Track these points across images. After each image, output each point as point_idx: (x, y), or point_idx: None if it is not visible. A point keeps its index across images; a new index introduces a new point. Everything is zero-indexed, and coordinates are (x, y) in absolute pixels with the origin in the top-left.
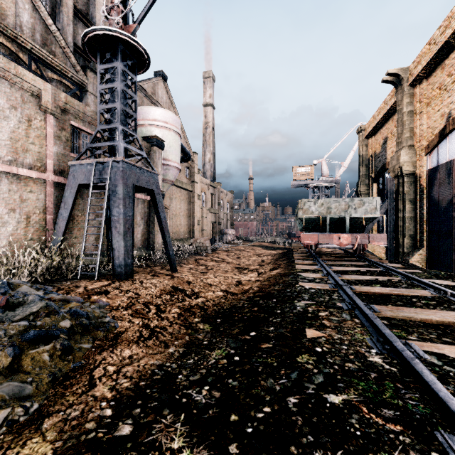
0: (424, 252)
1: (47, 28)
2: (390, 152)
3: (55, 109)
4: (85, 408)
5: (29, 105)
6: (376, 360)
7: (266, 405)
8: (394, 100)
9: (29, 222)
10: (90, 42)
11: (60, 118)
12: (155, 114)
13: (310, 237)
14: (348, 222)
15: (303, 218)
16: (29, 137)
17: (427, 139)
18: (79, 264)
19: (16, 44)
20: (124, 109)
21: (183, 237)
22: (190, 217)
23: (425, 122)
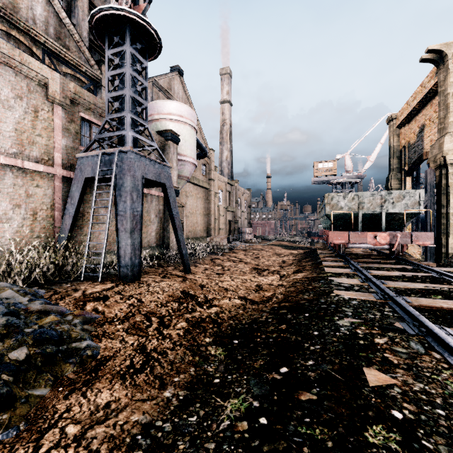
0: None
1: (60, 21)
2: (428, 141)
3: (63, 99)
4: None
5: (36, 95)
6: None
7: None
8: (435, 81)
9: (36, 219)
10: (98, 25)
11: (69, 109)
12: (170, 108)
13: (339, 235)
14: (384, 219)
15: (330, 214)
16: (36, 129)
17: None
18: (83, 264)
19: (29, 38)
20: (134, 96)
21: (200, 235)
22: (206, 215)
23: None
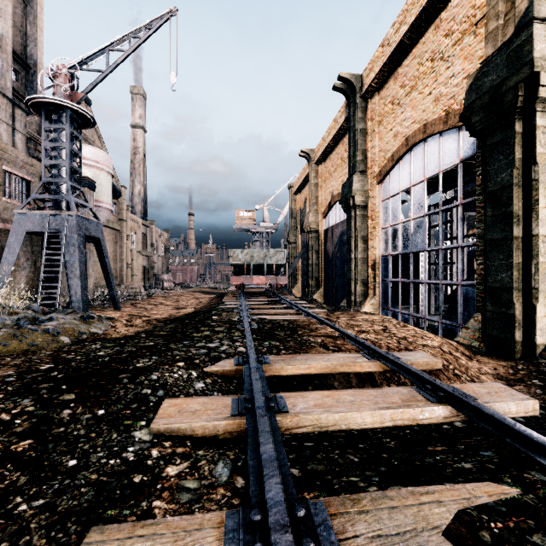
0: (322, 290)
1: None
2: (308, 211)
3: None
4: (123, 334)
5: None
6: (235, 319)
7: (190, 327)
8: (308, 171)
9: None
10: (36, 102)
11: None
12: (84, 152)
13: (237, 279)
14: (265, 268)
15: (233, 264)
16: None
17: (324, 207)
18: (38, 301)
19: None
20: (72, 166)
21: None
22: (117, 260)
23: (323, 194)
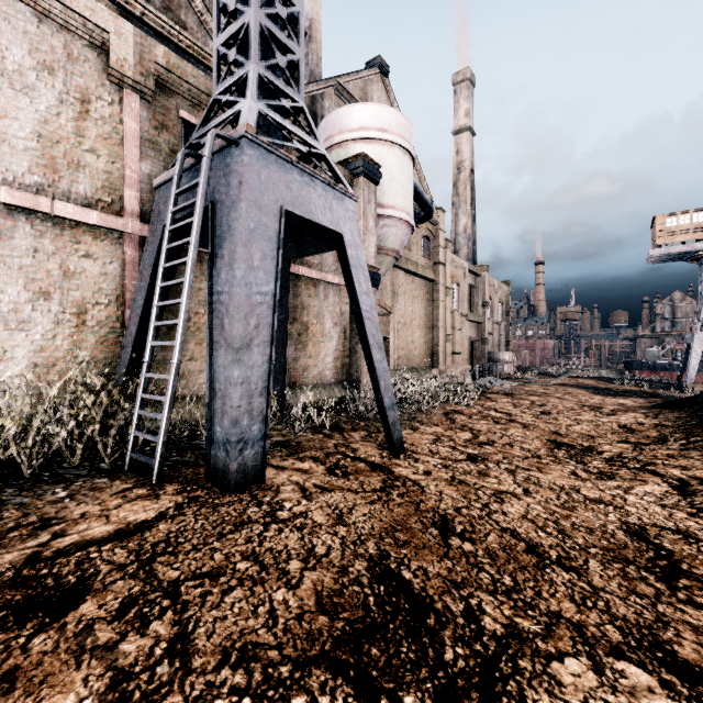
0: None
1: None
2: None
3: (141, 78)
4: None
5: (84, 68)
6: None
7: None
8: None
9: (84, 323)
10: None
11: (156, 103)
12: (362, 118)
13: None
14: None
15: None
16: (84, 137)
17: None
18: (131, 430)
19: (118, 10)
20: (268, 26)
21: (418, 364)
22: (430, 328)
23: None
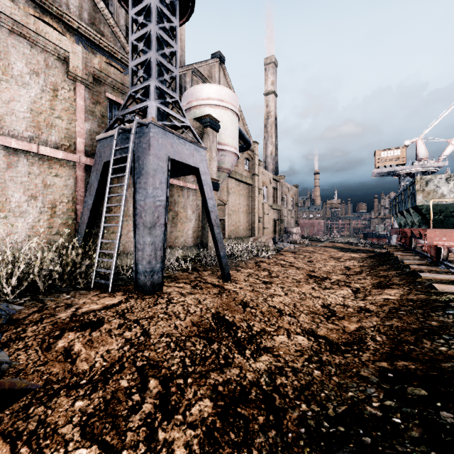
0: None
1: (95, 6)
2: None
3: (86, 76)
4: None
5: (55, 71)
6: None
7: None
8: None
9: (55, 213)
10: None
11: (93, 89)
12: (209, 92)
13: (444, 234)
14: None
15: (423, 206)
16: (55, 110)
17: None
18: (94, 268)
19: (63, 24)
20: (160, 60)
21: (243, 235)
22: (250, 213)
23: None
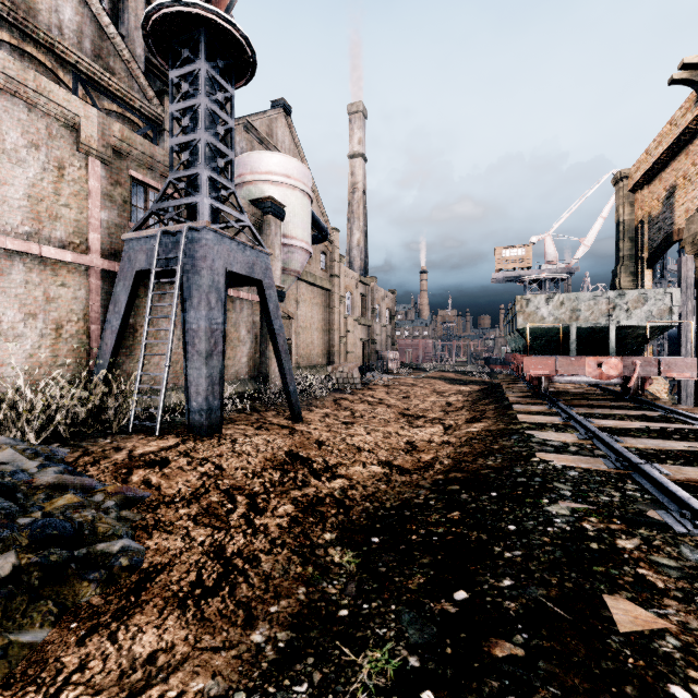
0: None
1: (101, 30)
2: (682, 211)
3: (103, 149)
4: None
5: (60, 142)
6: None
7: None
8: (694, 115)
9: (60, 336)
10: (157, 31)
11: (112, 165)
12: (270, 164)
13: (540, 362)
14: (612, 336)
15: (524, 329)
16: (60, 195)
17: None
18: (132, 408)
19: (54, 56)
20: (212, 142)
21: (317, 362)
22: (327, 331)
23: None
